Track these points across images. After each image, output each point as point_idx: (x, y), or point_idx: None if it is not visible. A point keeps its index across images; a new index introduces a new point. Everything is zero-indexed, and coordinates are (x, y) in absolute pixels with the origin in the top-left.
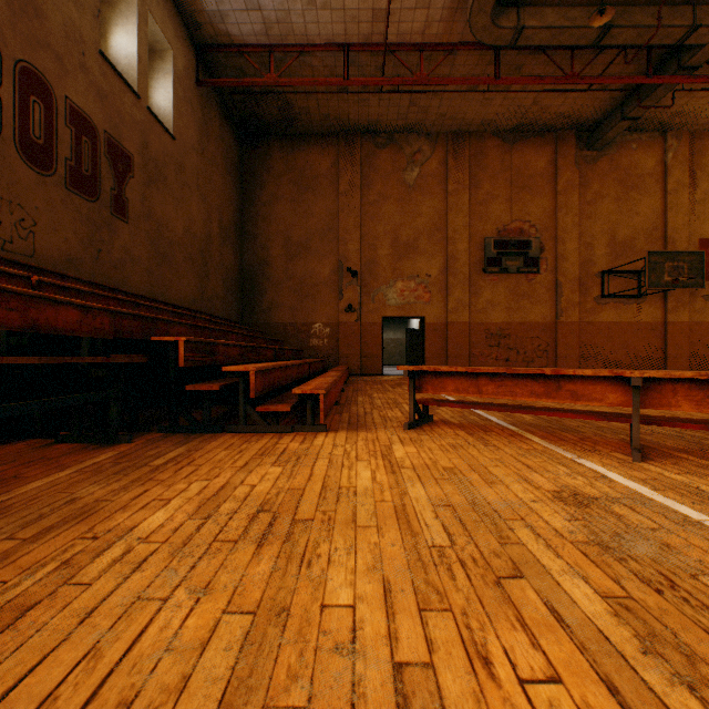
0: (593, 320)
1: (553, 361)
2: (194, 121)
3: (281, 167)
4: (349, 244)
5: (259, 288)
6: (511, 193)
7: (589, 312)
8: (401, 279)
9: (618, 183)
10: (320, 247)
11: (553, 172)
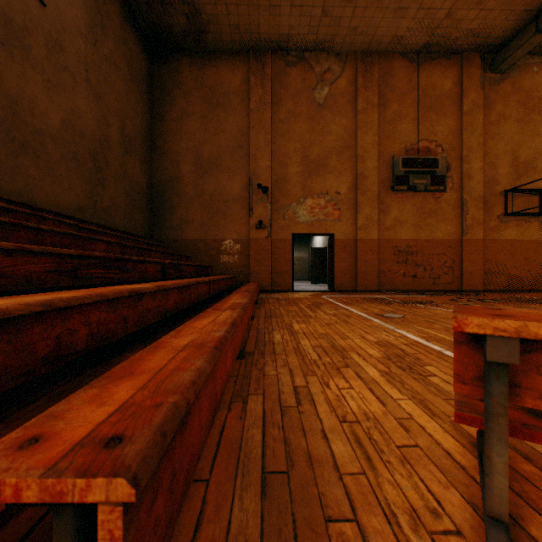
0: (496, 238)
1: (458, 277)
2: (80, 0)
3: (192, 83)
4: (259, 160)
5: (169, 204)
6: (418, 113)
7: (493, 230)
8: (311, 196)
9: (521, 105)
10: (231, 164)
11: (458, 93)
